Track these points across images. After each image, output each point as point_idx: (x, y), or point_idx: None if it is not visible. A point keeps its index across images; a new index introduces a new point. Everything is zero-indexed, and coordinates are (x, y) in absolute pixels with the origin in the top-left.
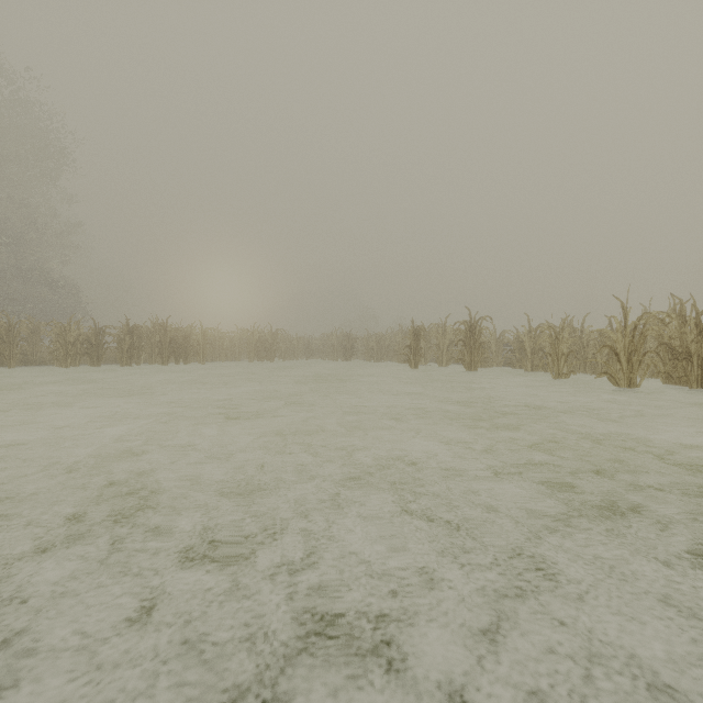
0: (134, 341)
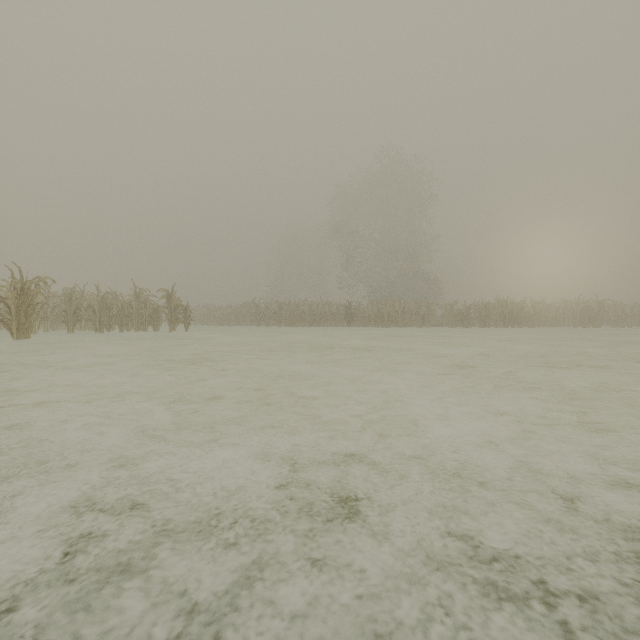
0: (487, 312)
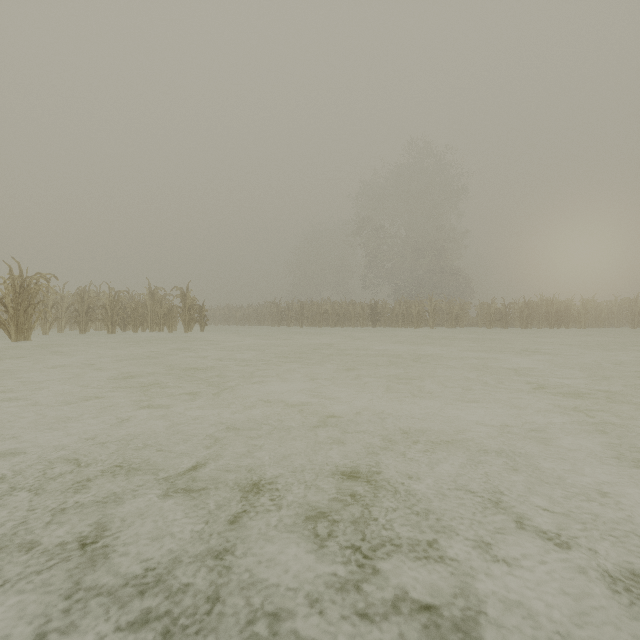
0: (529, 312)
